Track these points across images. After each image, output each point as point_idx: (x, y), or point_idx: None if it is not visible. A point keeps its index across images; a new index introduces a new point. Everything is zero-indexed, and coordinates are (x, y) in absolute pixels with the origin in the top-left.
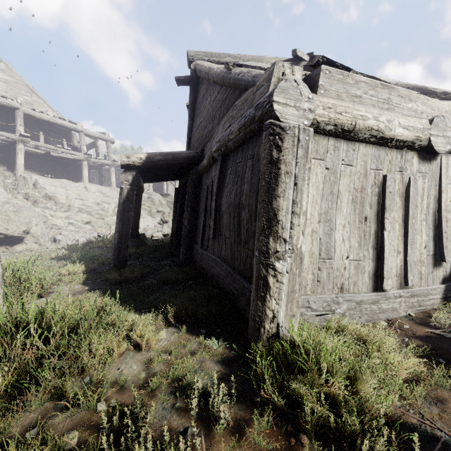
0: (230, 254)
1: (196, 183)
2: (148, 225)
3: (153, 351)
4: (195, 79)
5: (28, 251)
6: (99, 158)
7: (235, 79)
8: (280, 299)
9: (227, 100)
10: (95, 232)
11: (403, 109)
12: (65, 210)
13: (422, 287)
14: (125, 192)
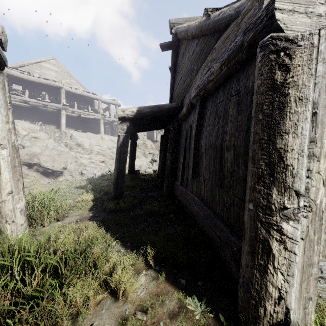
0: (209, 196)
1: (176, 129)
2: (142, 163)
3: (130, 303)
4: (176, 43)
5: (65, 181)
6: (111, 117)
7: (215, 22)
8: (291, 275)
9: (205, 48)
10: (107, 168)
11: None
12: (89, 153)
13: None
14: (121, 139)
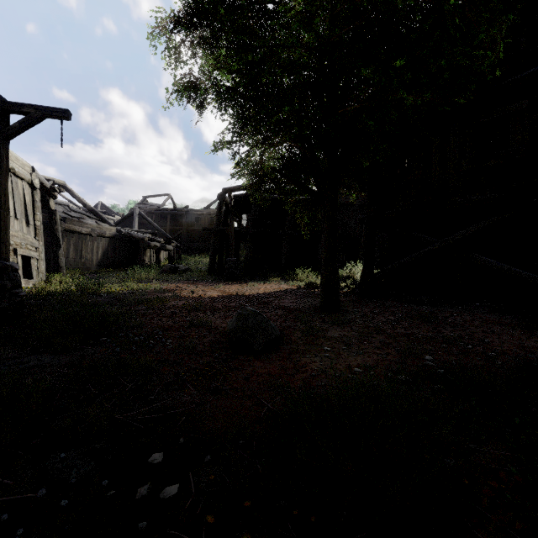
0: None
1: None
2: None
3: None
4: None
5: None
6: None
7: None
8: None
9: None
10: None
11: (85, 227)
12: None
13: (90, 266)
14: None
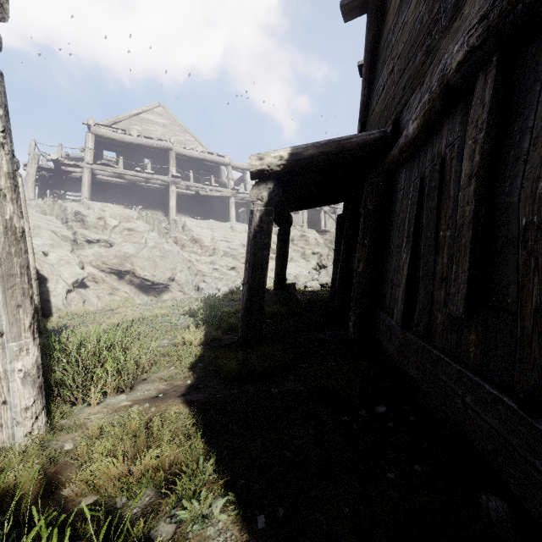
0: None
1: (381, 190)
2: (300, 271)
3: None
4: None
5: (171, 301)
6: (246, 192)
7: None
8: None
9: None
10: (239, 280)
11: None
12: (210, 254)
13: None
14: (256, 218)
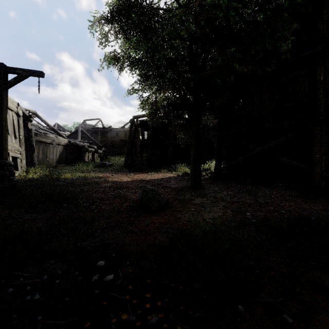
0: None
1: None
2: None
3: None
4: None
5: None
6: None
7: None
8: None
9: None
10: None
11: (49, 139)
12: None
13: (52, 163)
14: None
